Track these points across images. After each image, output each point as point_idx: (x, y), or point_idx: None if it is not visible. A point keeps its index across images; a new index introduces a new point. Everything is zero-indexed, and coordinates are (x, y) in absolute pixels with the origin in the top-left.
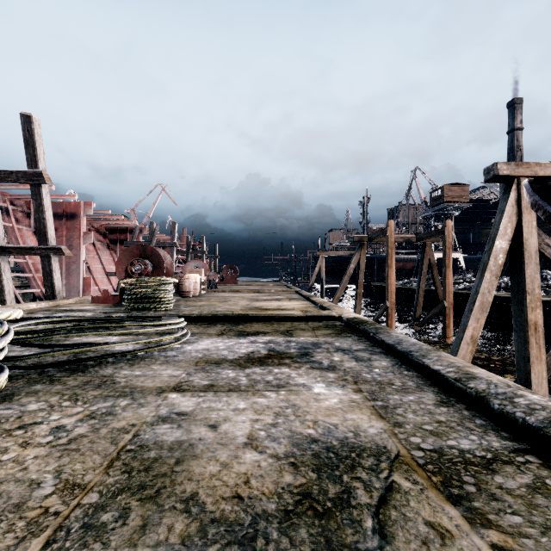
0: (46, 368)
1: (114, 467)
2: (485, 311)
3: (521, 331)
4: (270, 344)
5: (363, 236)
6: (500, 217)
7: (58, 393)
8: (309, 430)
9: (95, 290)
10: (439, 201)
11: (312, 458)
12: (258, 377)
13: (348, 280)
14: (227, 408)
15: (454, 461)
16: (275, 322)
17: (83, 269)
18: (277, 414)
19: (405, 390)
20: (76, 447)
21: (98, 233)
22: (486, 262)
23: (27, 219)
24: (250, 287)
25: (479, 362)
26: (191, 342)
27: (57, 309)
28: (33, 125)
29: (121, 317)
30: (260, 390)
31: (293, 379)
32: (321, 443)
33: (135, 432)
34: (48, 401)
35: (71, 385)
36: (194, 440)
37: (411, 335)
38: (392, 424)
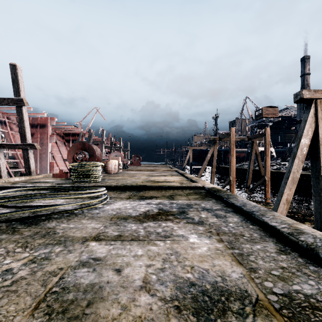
0: (12, 222)
1: (39, 309)
2: (295, 183)
3: (317, 196)
4: (160, 205)
5: (216, 137)
6: (304, 124)
7: (15, 241)
8: (188, 275)
9: (56, 169)
10: (260, 116)
11: (191, 301)
12: (152, 229)
13: (206, 163)
14: (129, 254)
15: (302, 305)
16: (162, 190)
17: (50, 157)
18: (164, 260)
19: (253, 240)
20: (15, 288)
21: (59, 136)
22: (296, 152)
23: (17, 128)
24: (148, 167)
25: (288, 214)
26: (109, 203)
27: (31, 181)
28: (17, 70)
29: (67, 187)
30: (153, 240)
31: (175, 231)
32: (198, 287)
33: (61, 275)
34: (6, 248)
35: (26, 235)
36: (103, 283)
37: (245, 197)
38: (248, 270)
